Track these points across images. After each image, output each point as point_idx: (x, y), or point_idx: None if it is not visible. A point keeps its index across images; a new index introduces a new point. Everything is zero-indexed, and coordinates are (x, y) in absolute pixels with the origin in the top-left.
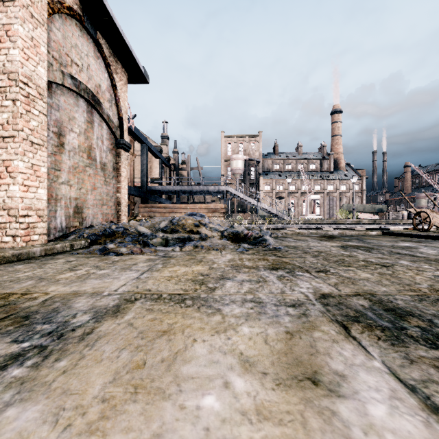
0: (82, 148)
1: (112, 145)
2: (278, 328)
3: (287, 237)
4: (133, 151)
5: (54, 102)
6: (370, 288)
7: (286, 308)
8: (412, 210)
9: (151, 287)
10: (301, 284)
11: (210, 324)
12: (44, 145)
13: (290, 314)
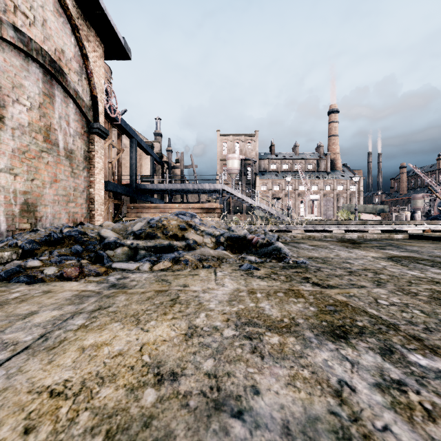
0: (36, 127)
1: (83, 129)
2: None
3: (300, 242)
4: (120, 146)
5: None
6: None
7: None
8: None
9: None
10: None
11: None
12: None
13: None
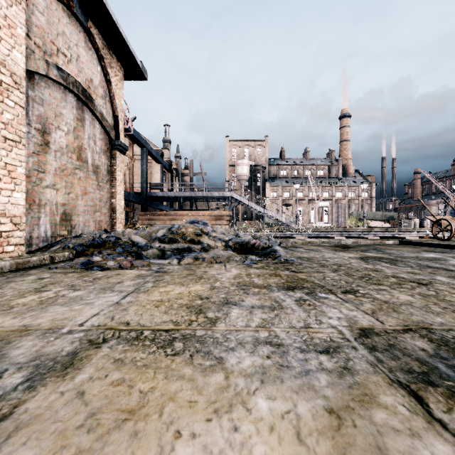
0: (71, 148)
1: (106, 146)
2: (313, 402)
3: (298, 247)
4: (132, 155)
5: (37, 95)
6: (420, 318)
7: (317, 356)
8: (431, 217)
9: (132, 319)
10: (328, 312)
11: (206, 393)
12: (21, 142)
13: (326, 368)
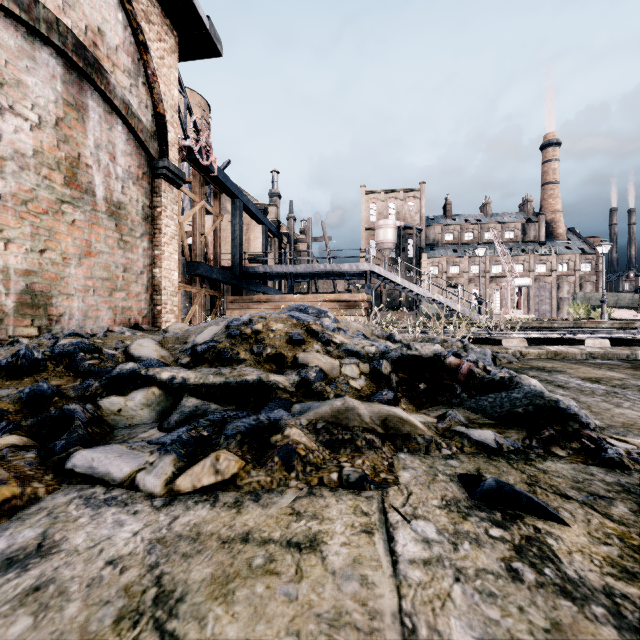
0: (49, 159)
1: (142, 170)
2: None
3: (549, 370)
4: (218, 211)
5: None
6: None
7: None
8: None
9: None
10: None
11: None
12: None
13: None
